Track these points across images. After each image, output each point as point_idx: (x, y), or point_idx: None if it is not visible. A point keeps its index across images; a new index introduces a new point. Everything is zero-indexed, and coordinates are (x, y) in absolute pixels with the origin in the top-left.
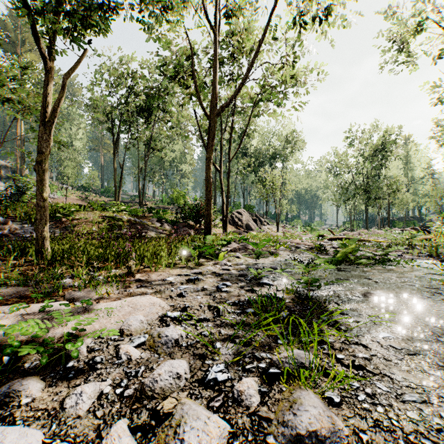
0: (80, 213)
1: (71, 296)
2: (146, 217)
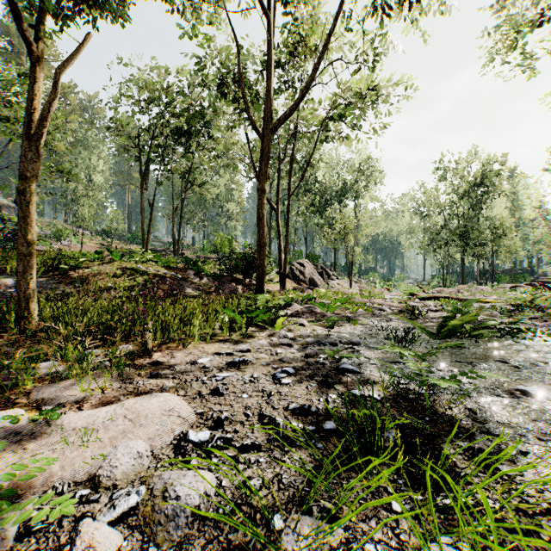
0: (93, 264)
1: (40, 395)
2: (181, 269)
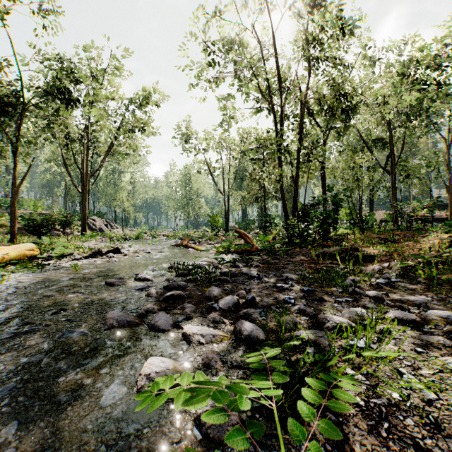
0: None
1: None
2: None
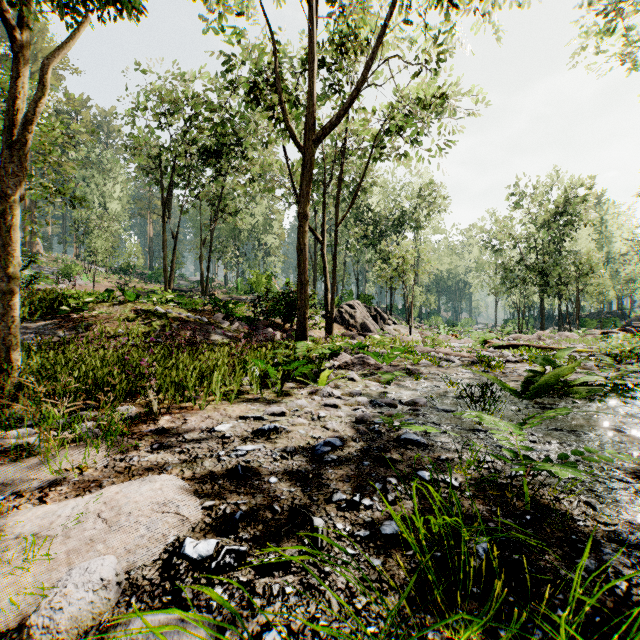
0: (103, 305)
1: None
2: (209, 312)
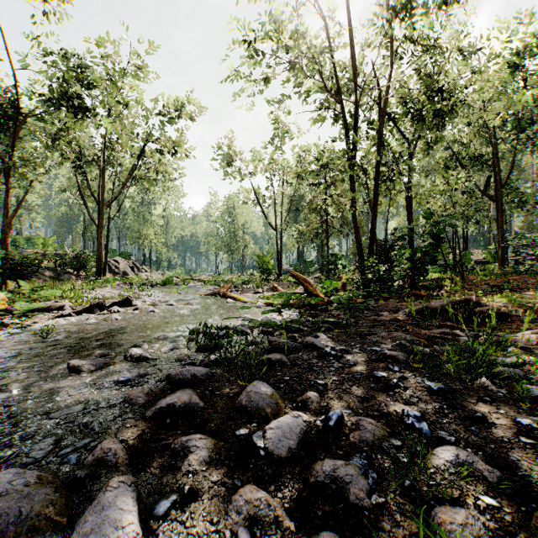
0: None
1: None
2: None
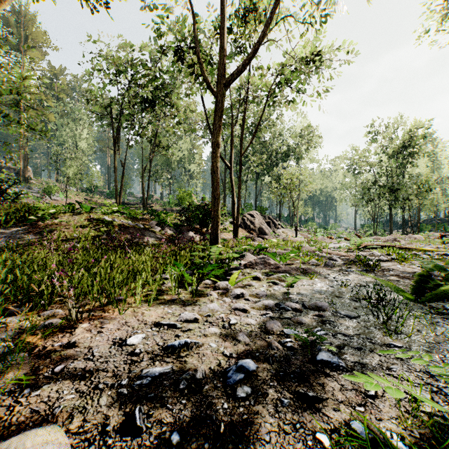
0: (64, 215)
1: None
2: (147, 220)
